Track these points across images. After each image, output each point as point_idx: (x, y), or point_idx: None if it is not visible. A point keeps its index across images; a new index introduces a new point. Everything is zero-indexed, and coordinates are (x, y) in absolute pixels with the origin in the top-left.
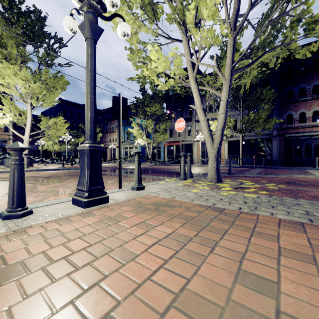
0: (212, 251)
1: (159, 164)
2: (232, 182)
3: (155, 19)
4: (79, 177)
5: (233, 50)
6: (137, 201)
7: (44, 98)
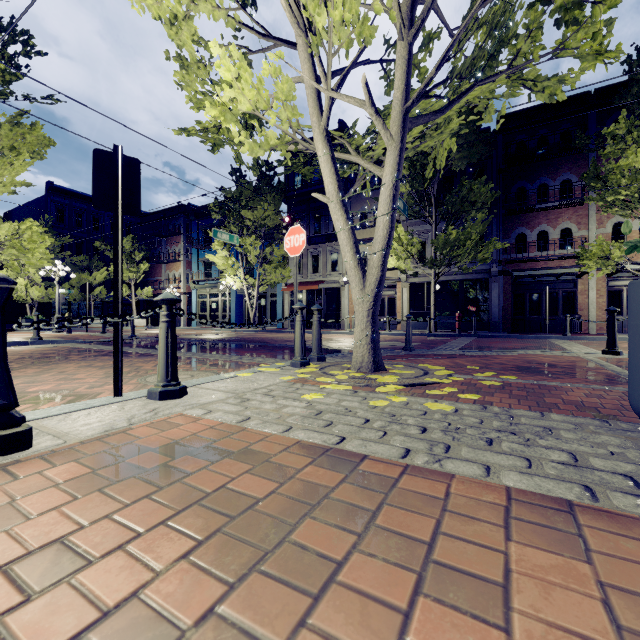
0: None
1: (271, 329)
2: (406, 371)
3: None
4: None
5: (407, 70)
6: (133, 437)
7: None
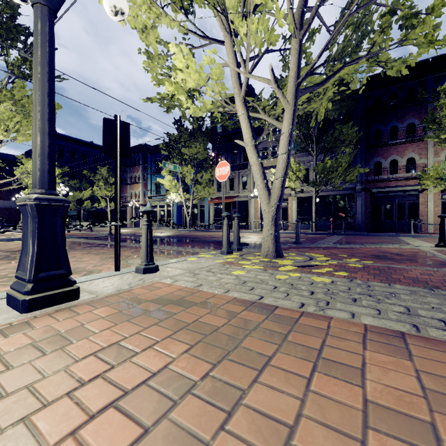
0: (230, 417)
1: (201, 229)
2: (298, 257)
3: (182, 5)
4: (21, 254)
5: (298, 58)
6: (134, 294)
7: (17, 127)
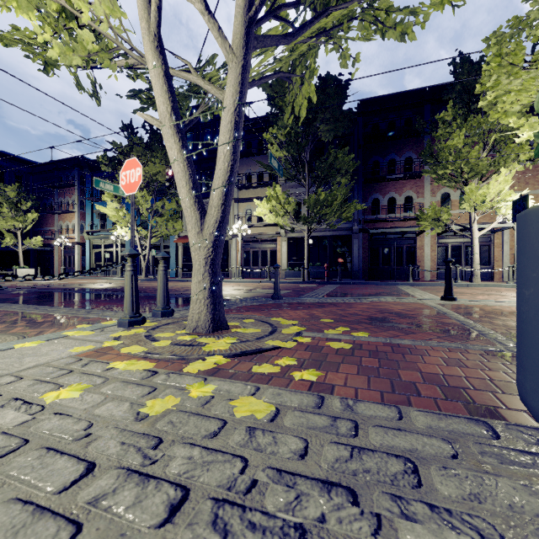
0: None
1: None
2: (252, 328)
3: None
4: None
5: None
6: None
7: None
